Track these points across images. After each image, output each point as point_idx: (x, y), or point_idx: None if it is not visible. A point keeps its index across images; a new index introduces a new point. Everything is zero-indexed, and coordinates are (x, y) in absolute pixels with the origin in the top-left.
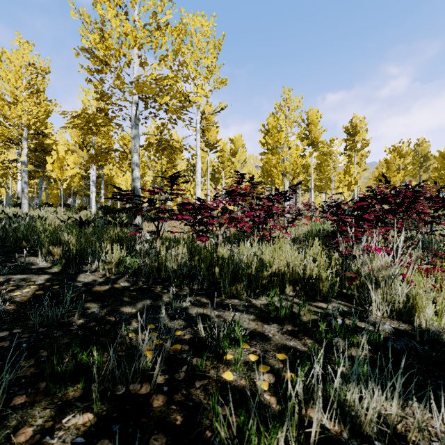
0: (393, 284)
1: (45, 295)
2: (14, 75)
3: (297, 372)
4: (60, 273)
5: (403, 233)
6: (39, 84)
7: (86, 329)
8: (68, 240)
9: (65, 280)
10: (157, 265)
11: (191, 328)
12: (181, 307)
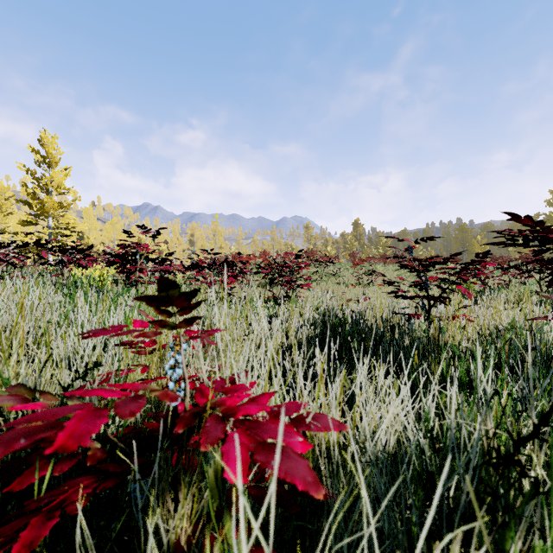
0: None
1: None
2: None
3: None
4: None
5: None
6: None
7: None
8: None
9: None
10: None
11: None
12: None
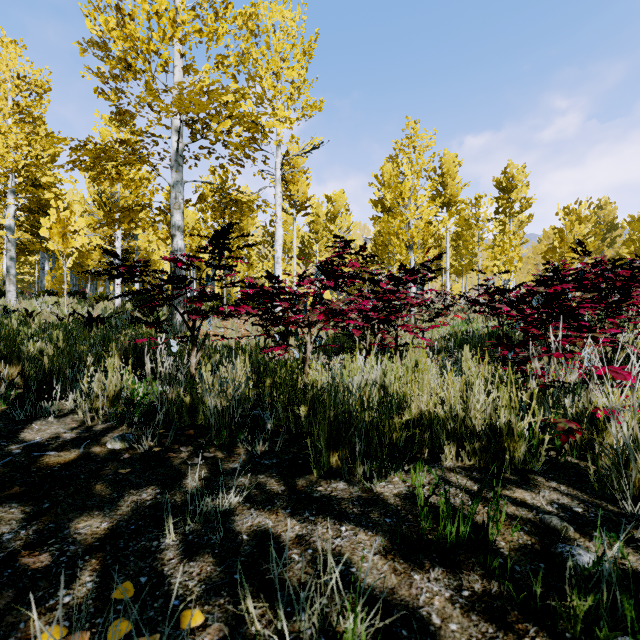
0: None
1: None
2: None
3: None
4: None
5: None
6: (34, 107)
7: None
8: (42, 352)
9: None
10: (189, 402)
11: (229, 593)
12: (220, 510)
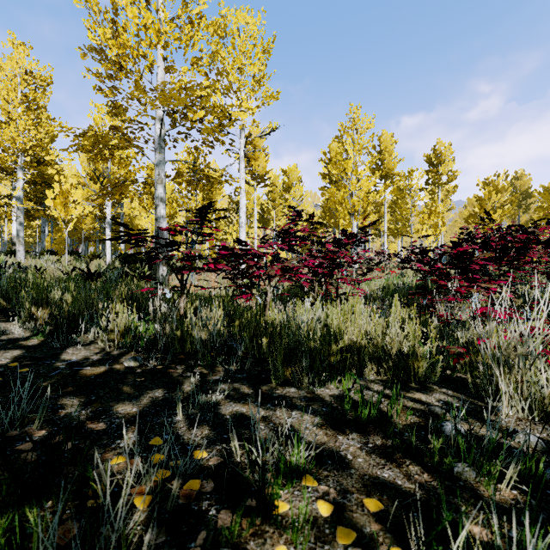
0: (533, 368)
1: (2, 384)
2: (6, 86)
3: (406, 543)
4: (38, 347)
5: (549, 289)
6: (39, 98)
7: (46, 448)
8: (62, 299)
9: (18, 366)
10: (180, 335)
11: (221, 443)
12: (209, 402)
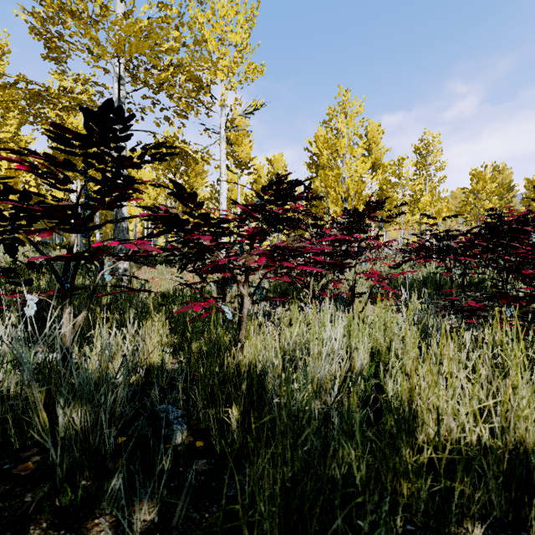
0: None
1: None
2: None
3: None
4: None
5: None
6: None
7: None
8: None
9: None
10: (45, 400)
11: None
12: None
